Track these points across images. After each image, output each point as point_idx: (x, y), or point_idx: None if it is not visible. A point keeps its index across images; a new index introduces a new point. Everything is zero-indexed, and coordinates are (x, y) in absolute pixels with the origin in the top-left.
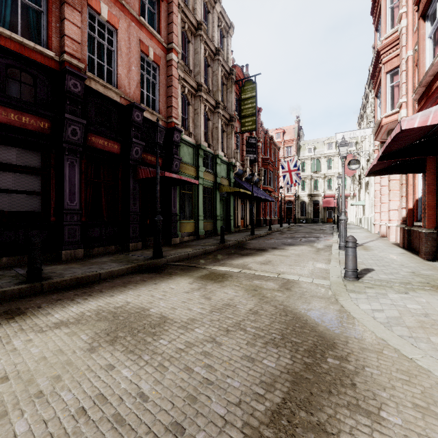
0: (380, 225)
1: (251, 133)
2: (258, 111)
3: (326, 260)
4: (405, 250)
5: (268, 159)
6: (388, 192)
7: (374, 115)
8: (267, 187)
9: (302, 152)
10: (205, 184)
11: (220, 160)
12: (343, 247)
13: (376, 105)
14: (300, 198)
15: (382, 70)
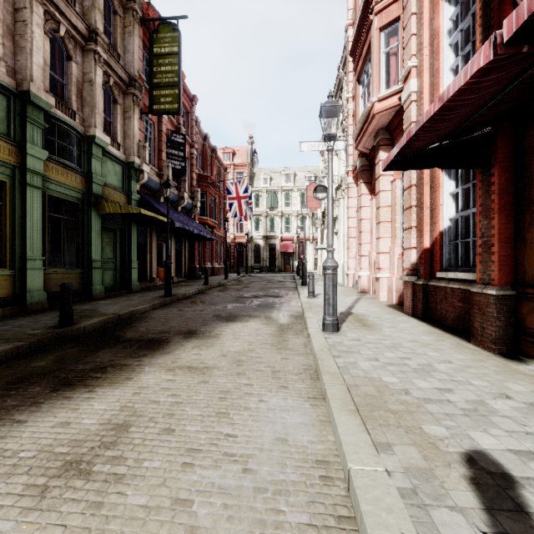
0: (358, 275)
1: (178, 128)
2: (191, 99)
3: (307, 376)
4: (425, 323)
5: (208, 177)
6: (376, 226)
7: (346, 124)
8: (207, 219)
9: (256, 182)
10: (56, 191)
11: (105, 152)
12: (332, 326)
13: (357, 94)
14: (254, 241)
15: (373, 25)
